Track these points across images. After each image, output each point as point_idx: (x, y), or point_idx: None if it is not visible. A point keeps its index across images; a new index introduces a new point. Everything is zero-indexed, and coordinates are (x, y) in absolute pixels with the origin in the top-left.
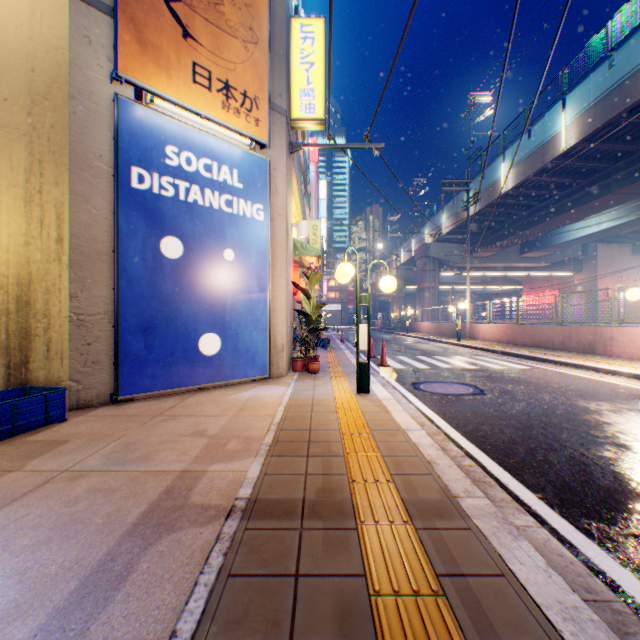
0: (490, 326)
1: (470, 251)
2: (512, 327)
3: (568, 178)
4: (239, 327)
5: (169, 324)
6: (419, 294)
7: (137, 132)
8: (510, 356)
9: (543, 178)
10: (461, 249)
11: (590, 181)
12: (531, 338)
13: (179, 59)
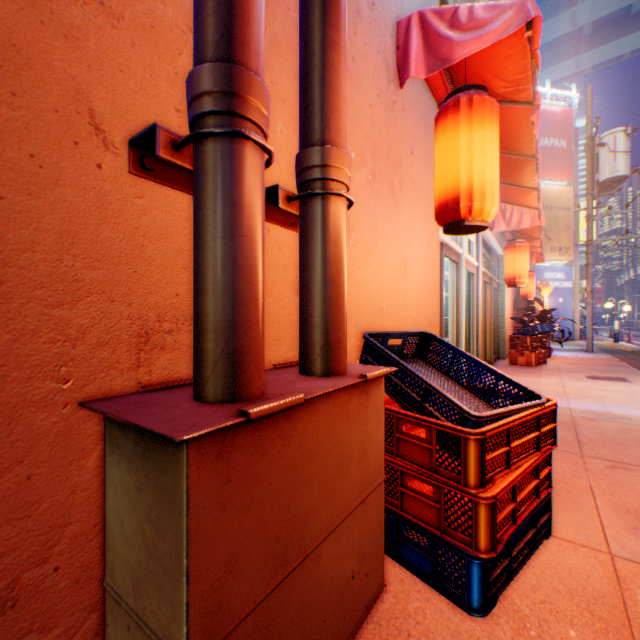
0: None
1: None
2: None
3: None
4: (562, 322)
5: None
6: None
7: (537, 272)
8: None
9: None
10: None
11: None
12: None
13: (546, 248)
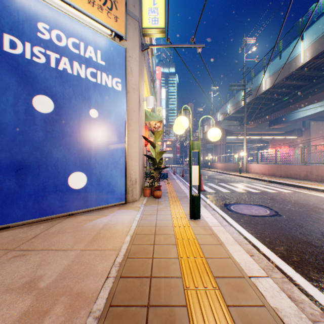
0: (258, 165)
1: (242, 125)
2: (272, 166)
3: (301, 82)
4: (102, 167)
5: (40, 165)
6: (215, 148)
7: (9, 5)
8: (275, 183)
9: (287, 82)
10: (237, 124)
11: (315, 83)
12: (285, 172)
13: None
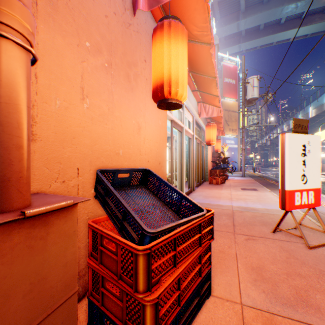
0: None
1: None
2: None
3: None
4: (233, 163)
5: None
6: None
7: (223, 140)
8: None
9: (324, 114)
10: None
11: None
12: None
13: (227, 129)
